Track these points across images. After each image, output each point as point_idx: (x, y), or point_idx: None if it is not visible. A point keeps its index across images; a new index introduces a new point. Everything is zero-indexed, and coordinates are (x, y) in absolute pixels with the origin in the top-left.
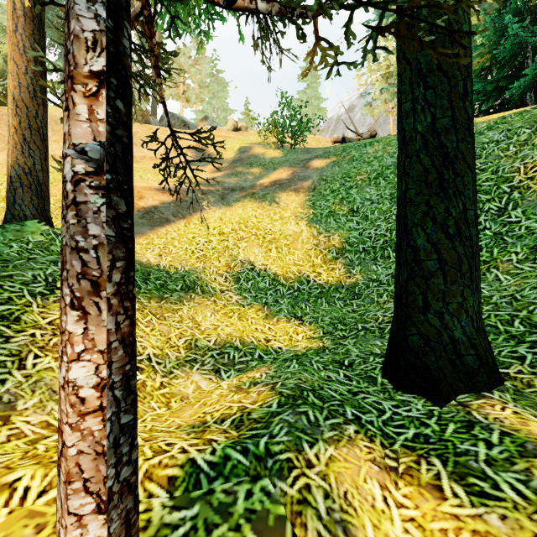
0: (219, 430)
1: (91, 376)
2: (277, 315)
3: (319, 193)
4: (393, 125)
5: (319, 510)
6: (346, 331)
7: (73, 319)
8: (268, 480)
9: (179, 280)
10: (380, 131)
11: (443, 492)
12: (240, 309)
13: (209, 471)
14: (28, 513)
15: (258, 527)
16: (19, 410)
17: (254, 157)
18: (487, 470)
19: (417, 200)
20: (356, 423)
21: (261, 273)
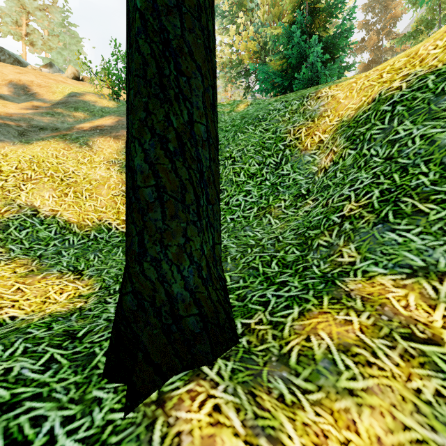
0: None
1: None
2: (48, 270)
3: None
4: None
5: None
6: None
7: None
8: None
9: None
10: None
11: None
12: None
13: None
14: None
15: None
16: None
17: (83, 102)
18: None
19: (135, 103)
20: None
21: (46, 220)
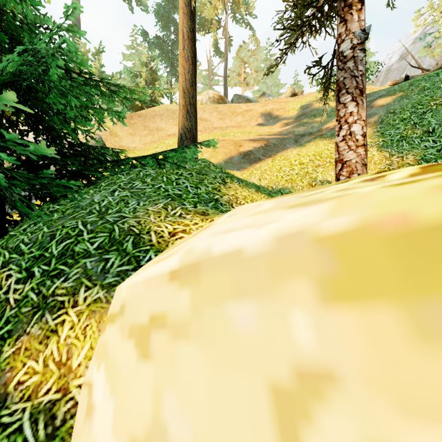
0: None
1: (360, 131)
2: None
3: (387, 124)
4: None
5: None
6: None
7: (353, 106)
8: None
9: (278, 192)
10: None
11: None
12: None
13: None
14: None
15: None
16: None
17: (316, 110)
18: None
19: None
20: None
21: None
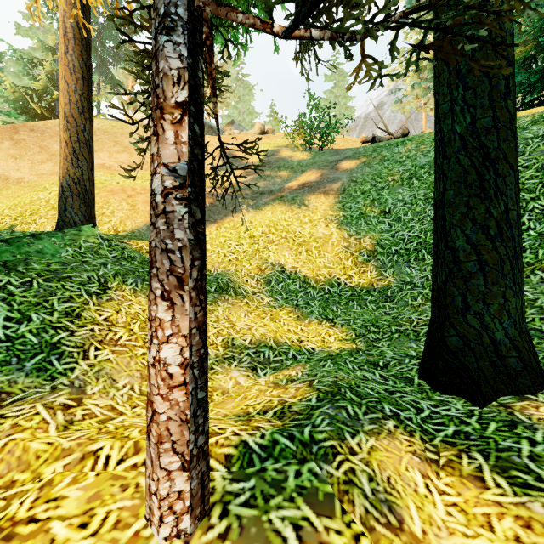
0: (263, 420)
1: (177, 356)
2: (308, 316)
3: (349, 195)
4: (425, 121)
5: (364, 490)
6: (380, 334)
7: (163, 308)
8: (315, 463)
9: (213, 282)
10: (411, 128)
11: (485, 483)
12: (272, 310)
13: (260, 452)
14: (112, 476)
15: (310, 500)
16: (89, 394)
17: (282, 160)
18: (530, 464)
19: (456, 201)
20: (394, 419)
21: (291, 275)
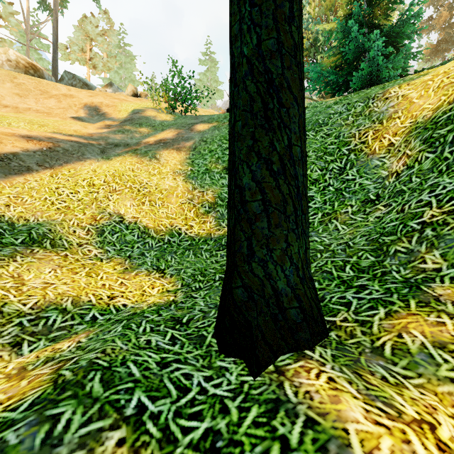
0: None
1: None
2: (138, 268)
3: (198, 152)
4: None
5: None
6: (204, 283)
7: None
8: None
9: (23, 233)
10: None
11: None
12: (95, 263)
13: None
14: None
15: None
16: None
17: (145, 118)
18: None
19: (243, 132)
20: (131, 422)
21: (130, 225)
